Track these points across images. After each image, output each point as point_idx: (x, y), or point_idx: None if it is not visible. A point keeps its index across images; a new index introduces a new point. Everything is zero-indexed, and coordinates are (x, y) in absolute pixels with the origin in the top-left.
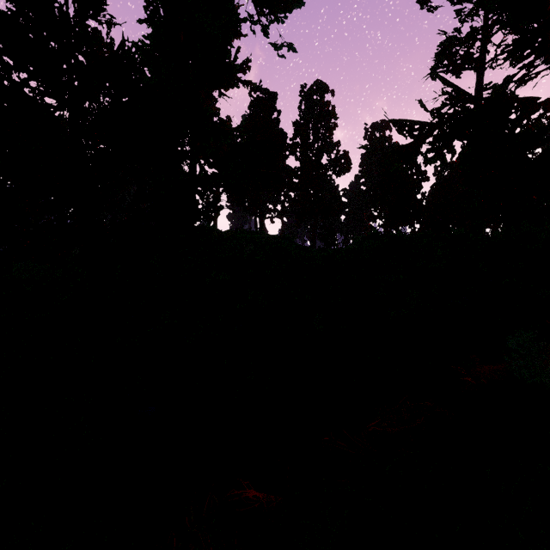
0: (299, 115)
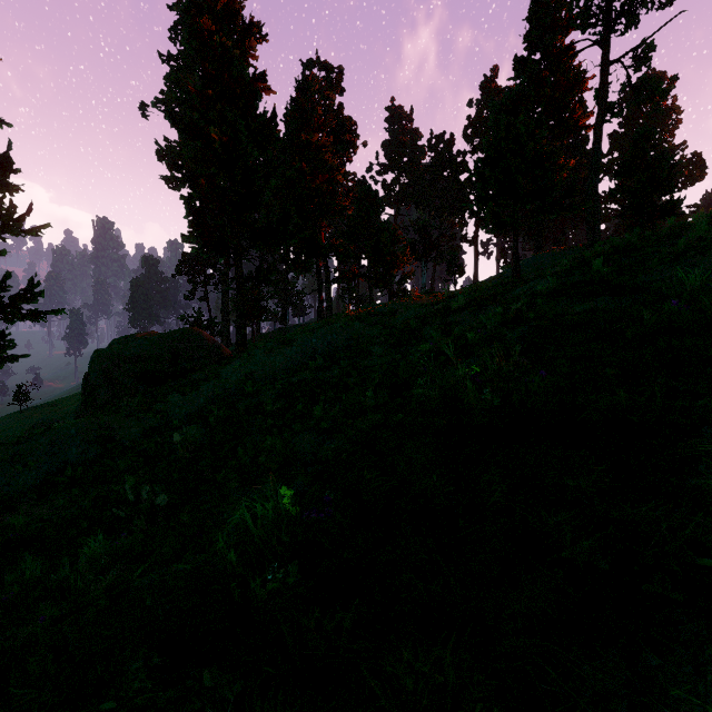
0: (618, 124)
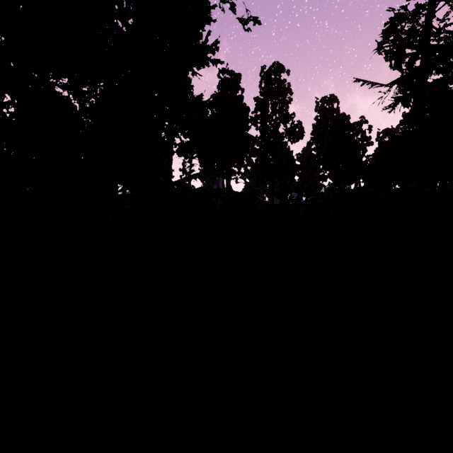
0: (259, 92)
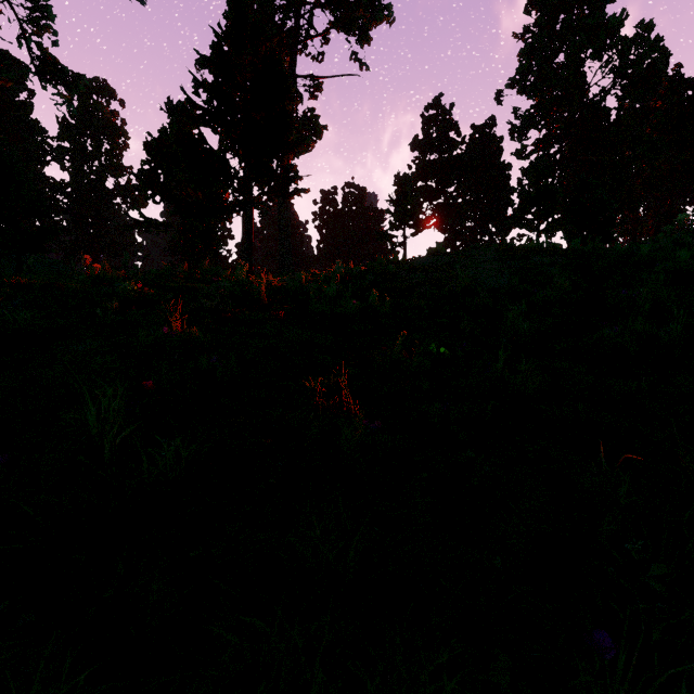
0: (69, 112)
